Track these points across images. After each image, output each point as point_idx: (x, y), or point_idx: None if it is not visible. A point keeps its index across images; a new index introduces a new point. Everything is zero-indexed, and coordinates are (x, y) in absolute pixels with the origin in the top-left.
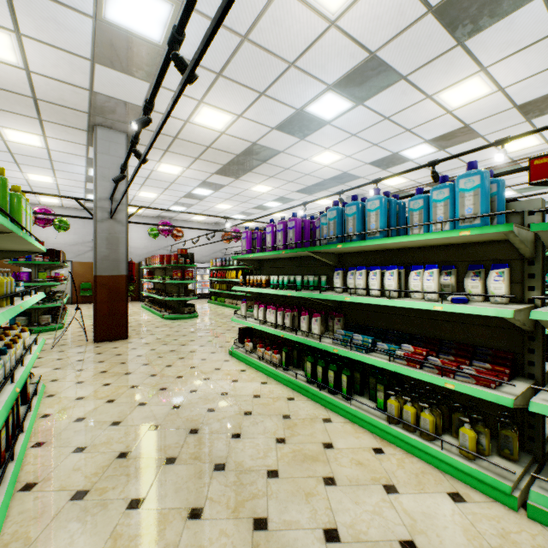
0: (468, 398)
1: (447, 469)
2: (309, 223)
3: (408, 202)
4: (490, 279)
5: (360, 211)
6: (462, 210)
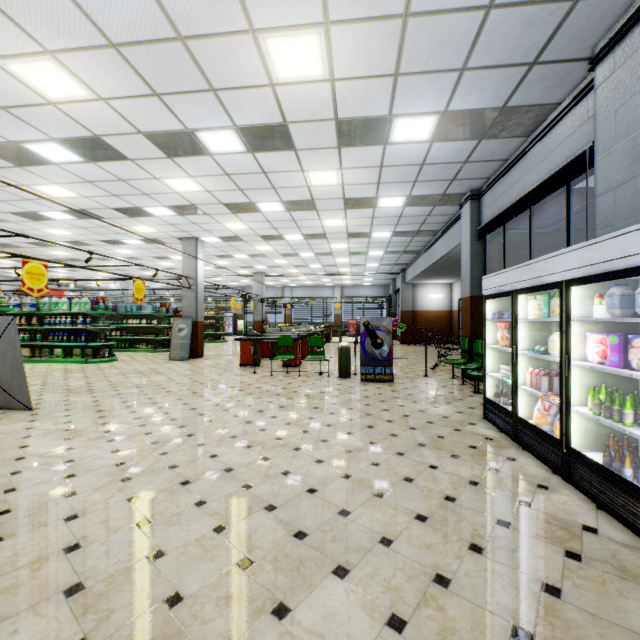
0: (153, 343)
1: (147, 352)
2: (115, 306)
3: (142, 306)
4: (155, 321)
5: (131, 307)
6: (150, 310)
